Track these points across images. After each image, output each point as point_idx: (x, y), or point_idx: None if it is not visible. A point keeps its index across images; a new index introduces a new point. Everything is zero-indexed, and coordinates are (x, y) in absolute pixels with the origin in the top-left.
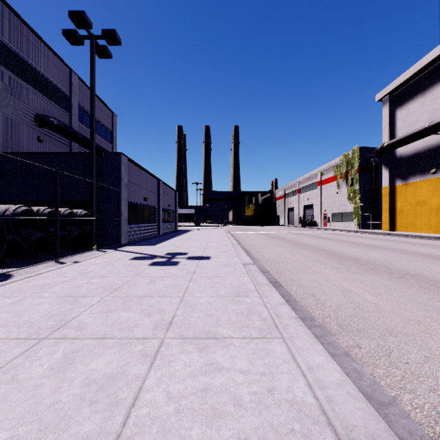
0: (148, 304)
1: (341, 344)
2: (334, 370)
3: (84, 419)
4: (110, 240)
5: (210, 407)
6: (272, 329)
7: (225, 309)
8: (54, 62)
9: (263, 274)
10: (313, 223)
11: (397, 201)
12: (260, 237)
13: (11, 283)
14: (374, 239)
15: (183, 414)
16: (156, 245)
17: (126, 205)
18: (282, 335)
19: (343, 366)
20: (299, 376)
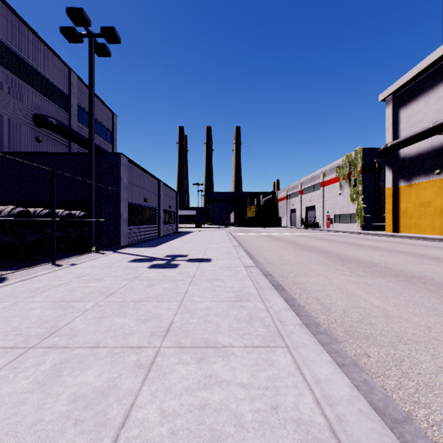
0: (145, 309)
1: (348, 353)
2: (343, 383)
3: (67, 442)
4: (109, 242)
5: (208, 427)
6: (276, 337)
7: (226, 315)
8: (53, 62)
9: (265, 277)
10: (315, 225)
11: (401, 202)
12: (262, 239)
13: (3, 287)
14: (377, 241)
15: (178, 436)
16: (156, 247)
17: (125, 206)
18: (287, 344)
19: (352, 377)
20: (305, 390)
